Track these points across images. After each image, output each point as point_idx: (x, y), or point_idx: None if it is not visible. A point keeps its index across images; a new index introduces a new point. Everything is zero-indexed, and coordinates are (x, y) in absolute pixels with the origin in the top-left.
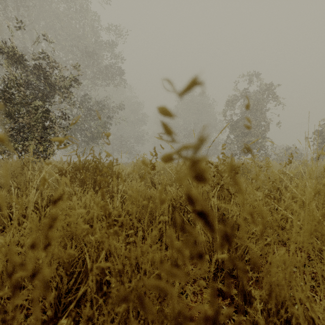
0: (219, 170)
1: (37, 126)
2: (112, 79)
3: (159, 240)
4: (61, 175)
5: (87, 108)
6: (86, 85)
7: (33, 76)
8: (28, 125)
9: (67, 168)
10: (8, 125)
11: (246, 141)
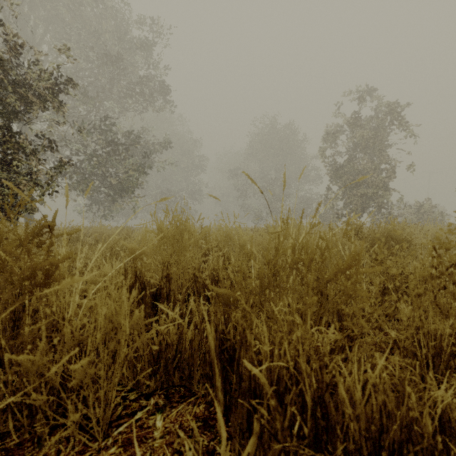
0: None
1: None
2: (152, 99)
3: None
4: None
5: (109, 142)
6: (111, 108)
7: None
8: None
9: None
10: None
11: (359, 194)
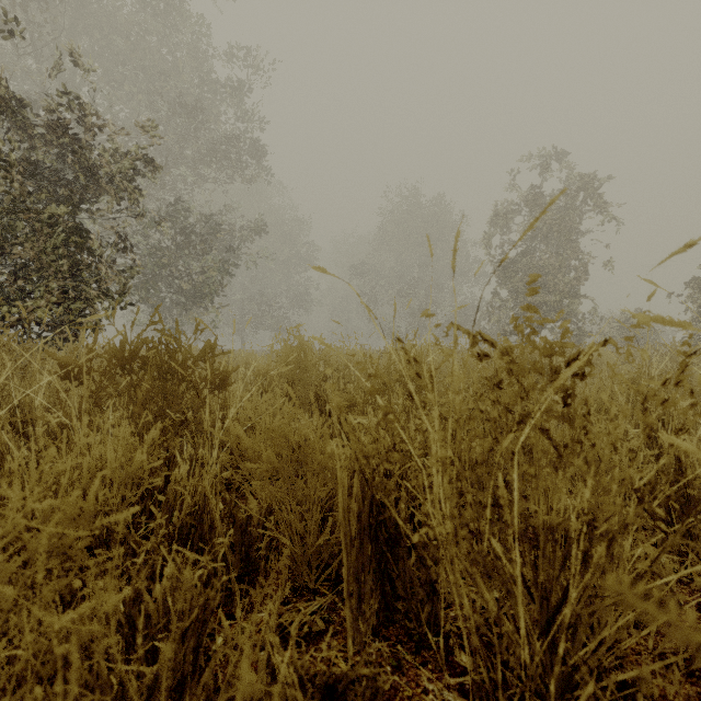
0: (517, 366)
1: (58, 265)
2: (240, 166)
3: (327, 566)
4: (69, 380)
5: (182, 230)
6: (182, 178)
7: (48, 151)
8: (39, 262)
9: (82, 362)
10: (7, 266)
11: (535, 303)
